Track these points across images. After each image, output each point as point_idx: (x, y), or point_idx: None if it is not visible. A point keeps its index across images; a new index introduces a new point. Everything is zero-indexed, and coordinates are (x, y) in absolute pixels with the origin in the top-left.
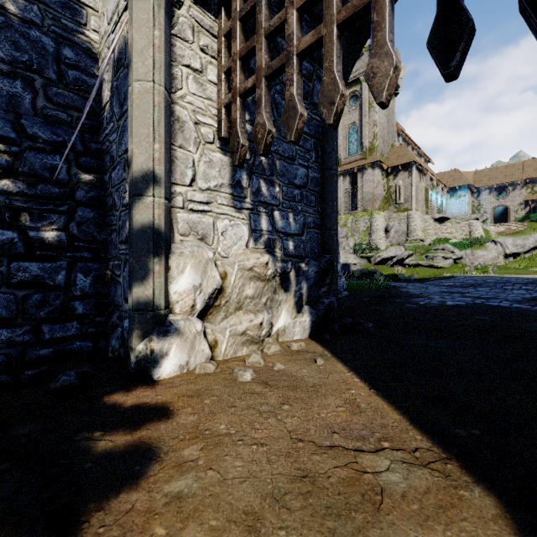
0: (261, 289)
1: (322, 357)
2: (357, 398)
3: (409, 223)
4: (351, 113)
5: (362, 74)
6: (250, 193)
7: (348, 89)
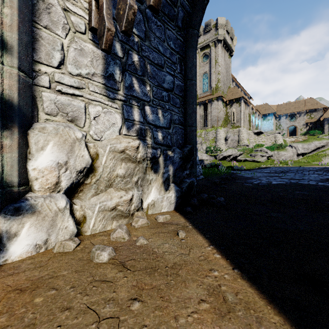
0: (132, 169)
1: (184, 229)
2: (221, 285)
3: (239, 135)
4: (204, 66)
5: (211, 41)
6: (123, 87)
7: (202, 51)
